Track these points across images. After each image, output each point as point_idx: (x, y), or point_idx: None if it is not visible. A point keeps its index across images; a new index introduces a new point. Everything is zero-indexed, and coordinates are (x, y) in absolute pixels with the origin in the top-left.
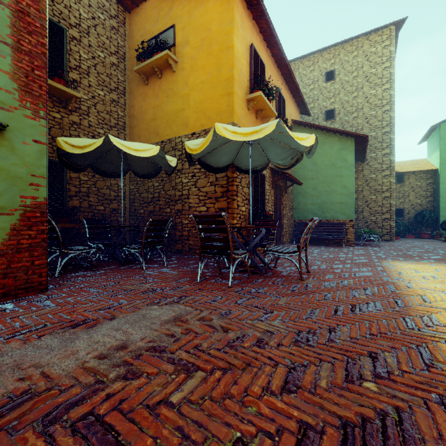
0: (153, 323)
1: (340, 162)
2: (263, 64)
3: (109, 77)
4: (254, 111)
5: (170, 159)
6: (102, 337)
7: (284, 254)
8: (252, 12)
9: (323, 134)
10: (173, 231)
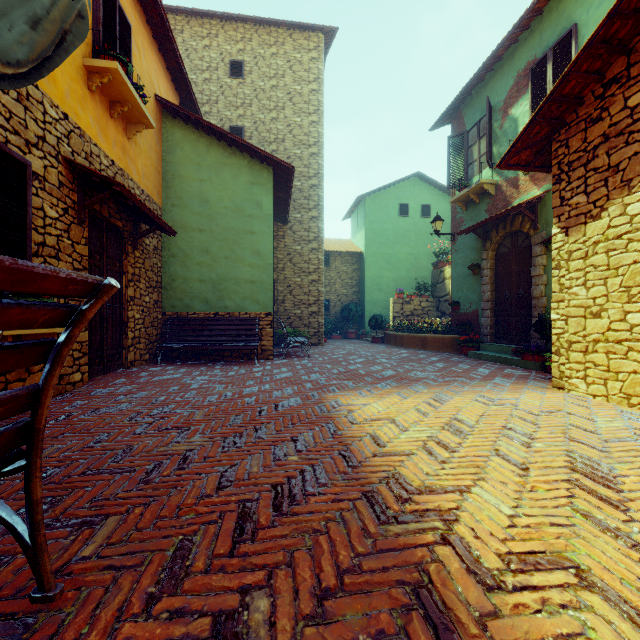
0: None
1: (251, 207)
2: None
3: None
4: None
5: None
6: None
7: None
8: None
9: (222, 148)
10: None
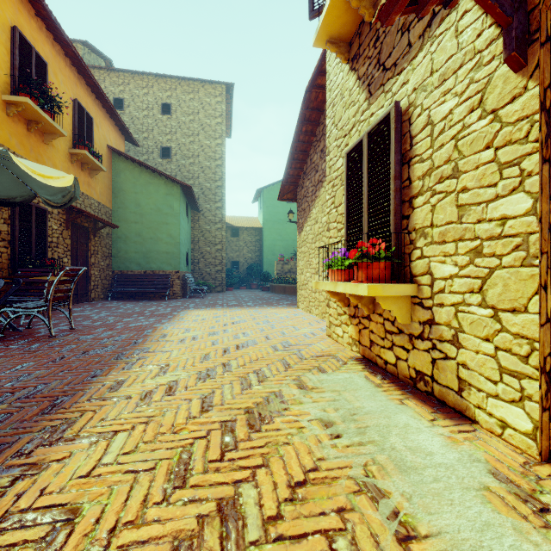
0: None
1: (166, 208)
2: (42, 61)
3: None
4: (24, 120)
5: None
6: None
7: (29, 309)
8: None
9: (149, 174)
10: None
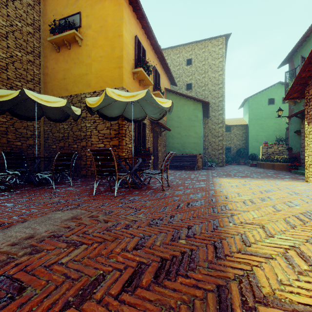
0: (56, 222)
1: (194, 117)
2: (144, 49)
3: (25, 42)
4: (138, 80)
5: (75, 110)
6: (15, 233)
7: (153, 174)
8: (136, 14)
9: (184, 99)
10: (79, 161)
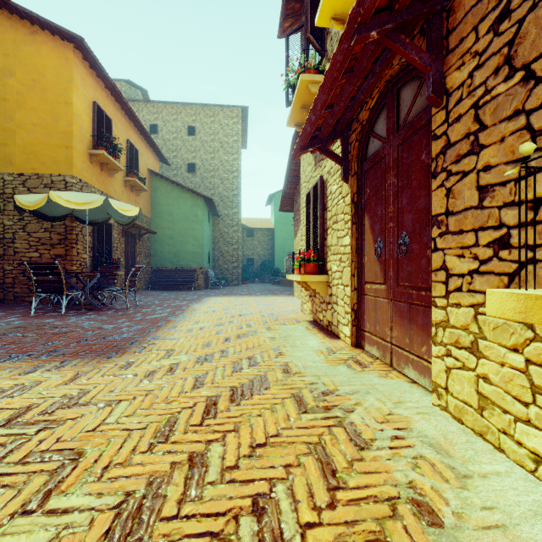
0: None
1: (193, 217)
2: (109, 119)
3: None
4: (99, 164)
5: None
6: None
7: (115, 291)
8: (96, 71)
9: (179, 189)
10: None
